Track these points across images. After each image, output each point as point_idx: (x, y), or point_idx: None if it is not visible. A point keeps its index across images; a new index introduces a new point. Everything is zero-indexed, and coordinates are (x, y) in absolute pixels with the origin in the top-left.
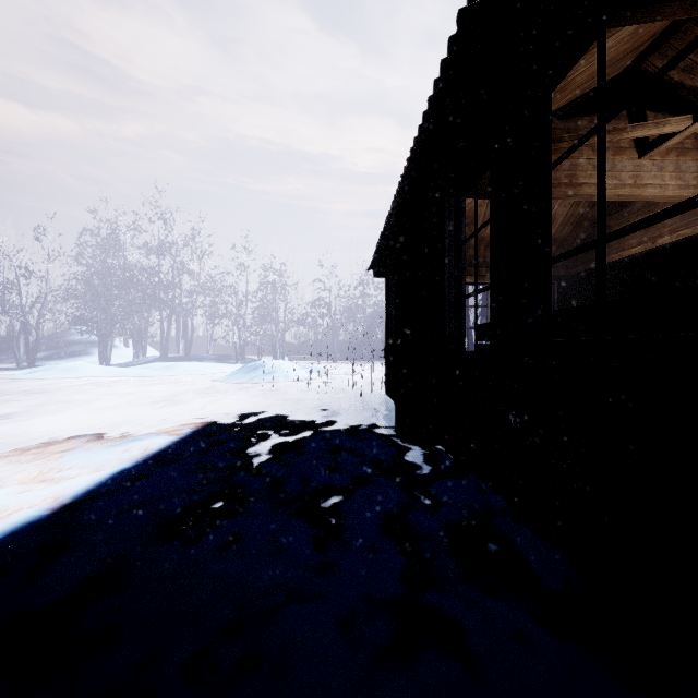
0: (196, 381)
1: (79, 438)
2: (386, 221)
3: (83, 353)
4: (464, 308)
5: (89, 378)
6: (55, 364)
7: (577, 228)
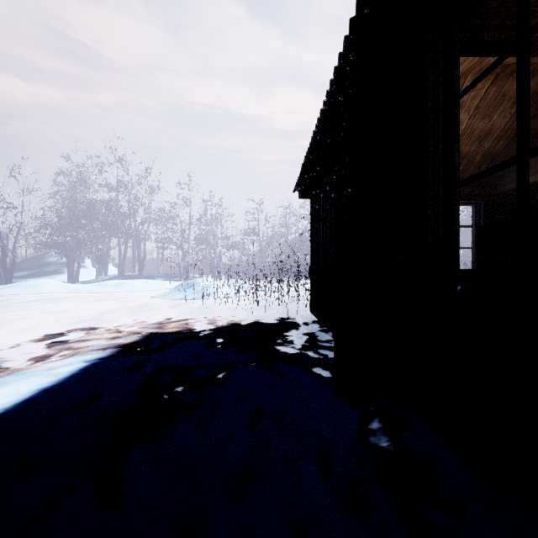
0: (138, 297)
1: None
2: (318, 120)
3: (57, 272)
4: (456, 202)
5: (46, 294)
6: (24, 282)
7: (512, 142)
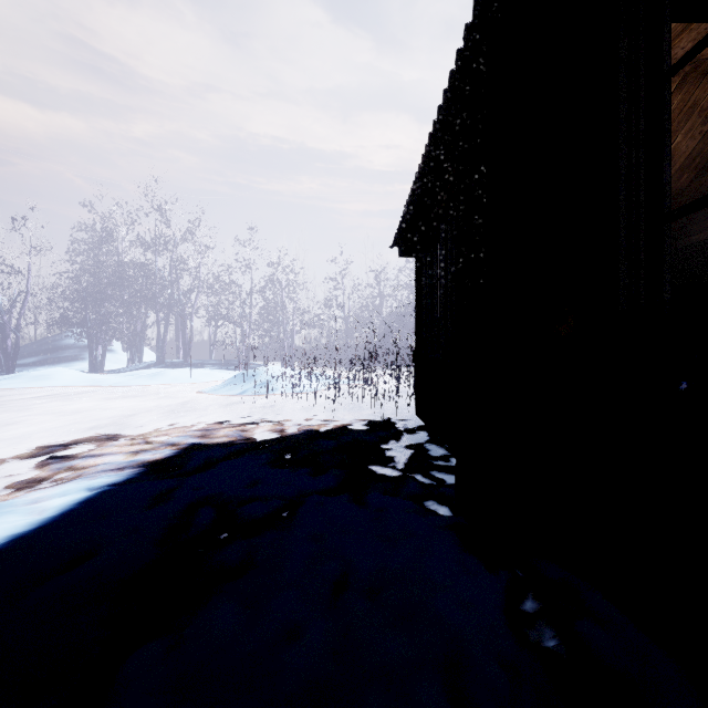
0: (180, 392)
1: None
2: (430, 137)
3: (77, 359)
4: (666, 244)
5: (58, 388)
6: (30, 371)
7: (701, 175)
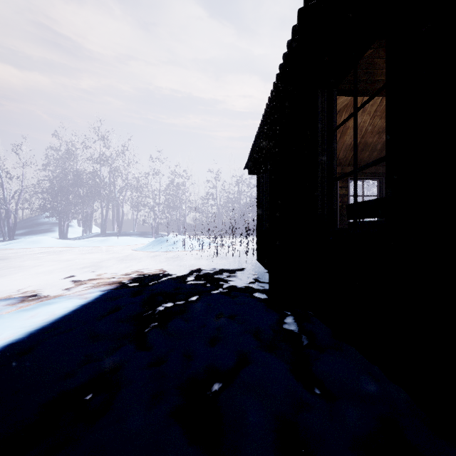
0: (121, 250)
1: (0, 303)
2: (260, 125)
3: (49, 231)
4: (335, 189)
5: (47, 248)
6: (26, 238)
7: None
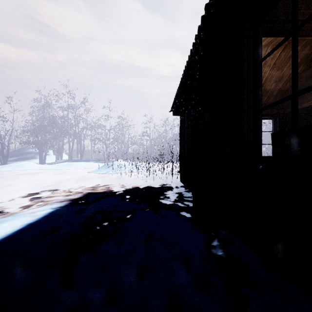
0: (80, 172)
1: None
2: (184, 71)
3: (33, 158)
4: (260, 119)
5: (27, 171)
6: (14, 163)
7: None
